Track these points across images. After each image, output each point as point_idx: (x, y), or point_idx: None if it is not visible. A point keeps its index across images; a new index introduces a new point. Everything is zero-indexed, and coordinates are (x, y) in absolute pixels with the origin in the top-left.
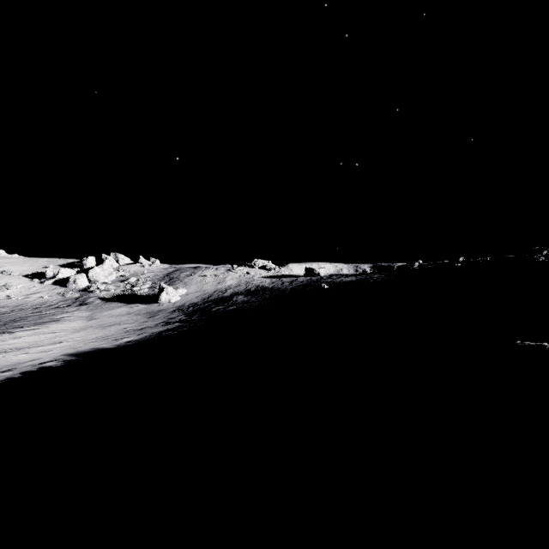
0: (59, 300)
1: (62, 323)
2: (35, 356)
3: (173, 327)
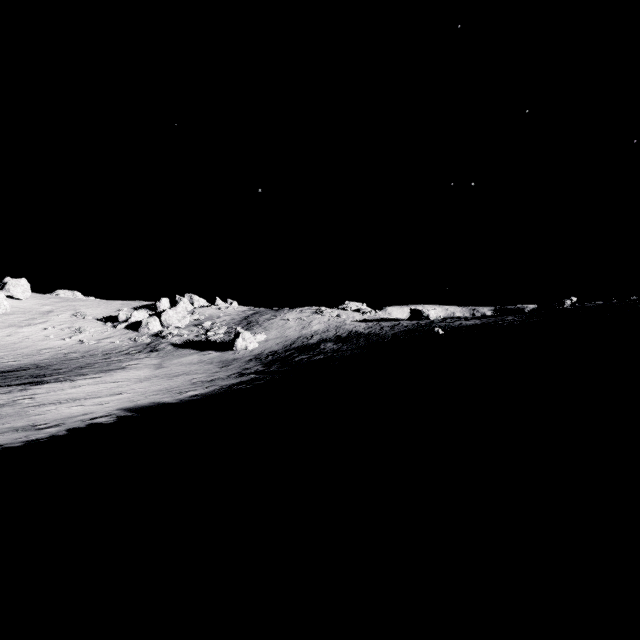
0: (130, 346)
1: (127, 372)
2: (89, 409)
3: (247, 379)
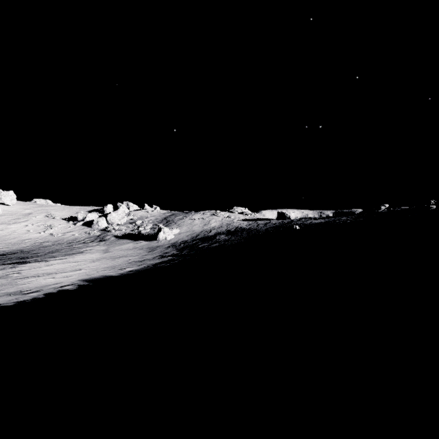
0: (86, 237)
1: (84, 255)
2: (59, 280)
3: (167, 260)
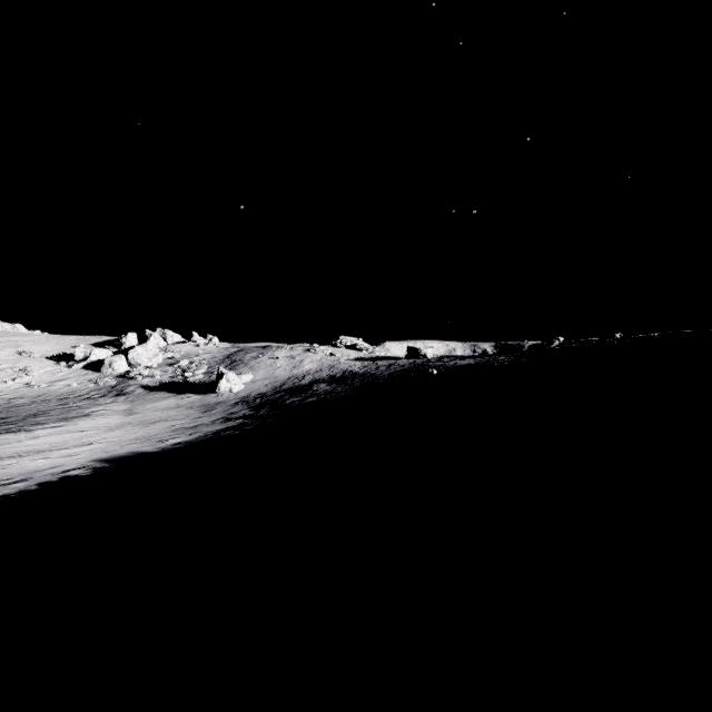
0: (91, 389)
1: (93, 419)
2: (57, 462)
3: (235, 424)
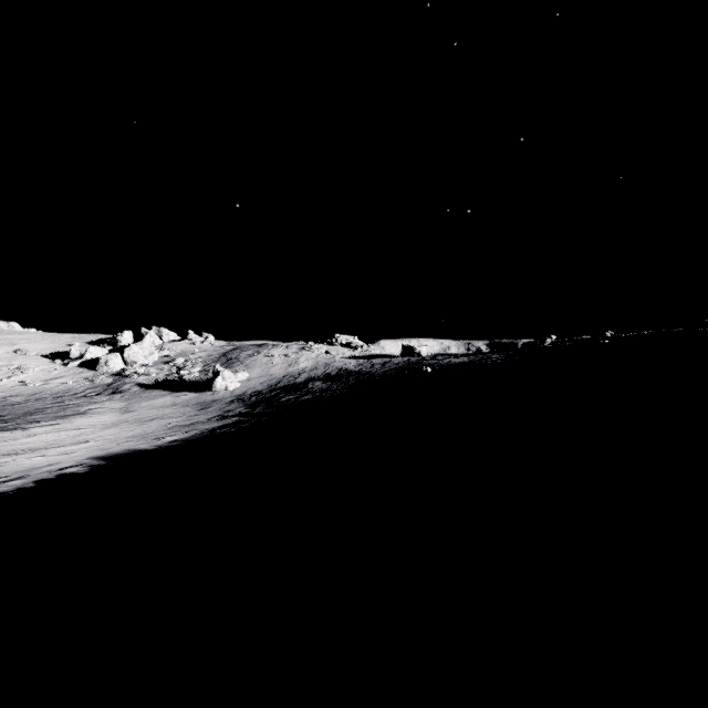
0: (87, 387)
1: (89, 417)
2: (54, 459)
3: (231, 422)
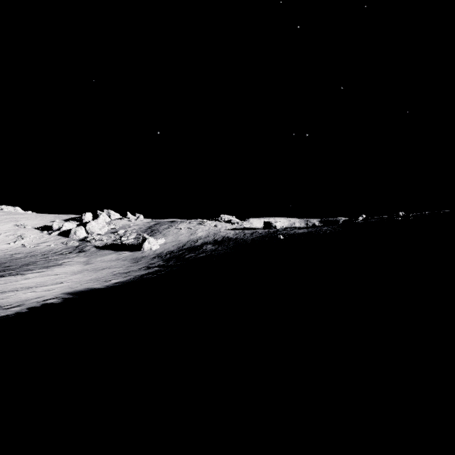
0: (63, 248)
1: (63, 267)
2: (40, 294)
3: (153, 271)
